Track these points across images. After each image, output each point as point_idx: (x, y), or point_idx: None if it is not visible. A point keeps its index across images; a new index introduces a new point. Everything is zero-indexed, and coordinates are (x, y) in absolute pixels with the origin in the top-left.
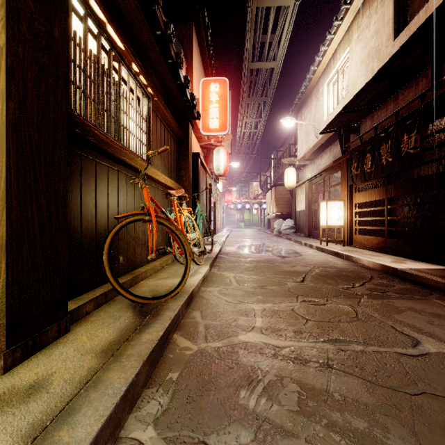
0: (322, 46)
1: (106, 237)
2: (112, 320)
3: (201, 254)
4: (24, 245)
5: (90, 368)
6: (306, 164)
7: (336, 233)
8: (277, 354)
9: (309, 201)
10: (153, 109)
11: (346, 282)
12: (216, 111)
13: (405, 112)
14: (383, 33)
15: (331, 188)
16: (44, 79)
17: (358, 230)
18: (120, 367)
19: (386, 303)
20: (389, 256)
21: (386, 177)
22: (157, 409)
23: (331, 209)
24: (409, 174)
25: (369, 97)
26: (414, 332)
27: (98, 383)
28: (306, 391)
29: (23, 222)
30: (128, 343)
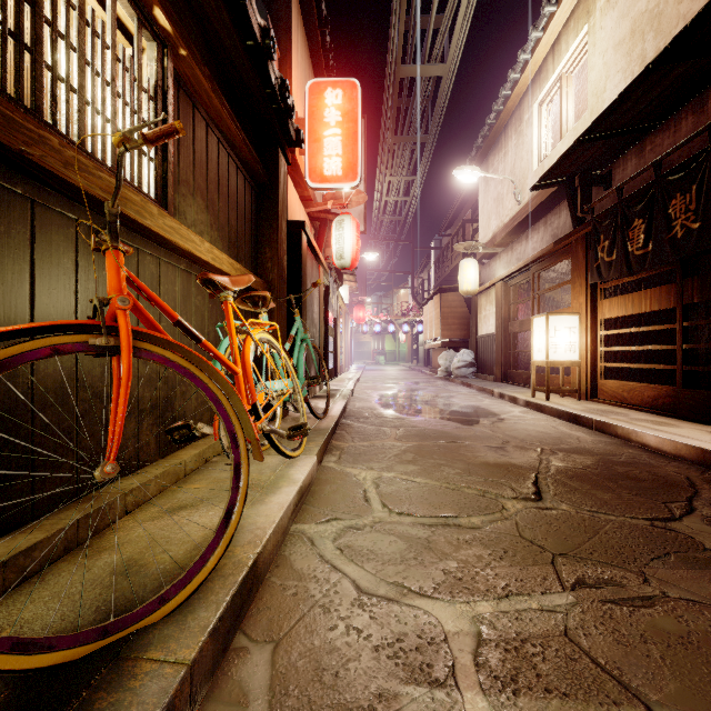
0: (532, 30)
1: None
2: None
3: (295, 435)
4: None
5: None
6: (495, 253)
7: (562, 375)
8: None
9: (504, 318)
10: (181, 85)
11: (646, 500)
12: (337, 143)
13: None
14: None
15: (541, 295)
16: None
17: (606, 370)
18: None
19: None
20: (691, 424)
21: (679, 264)
22: None
23: (555, 330)
24: (702, 264)
25: (642, 105)
26: None
27: None
28: None
29: None
30: None
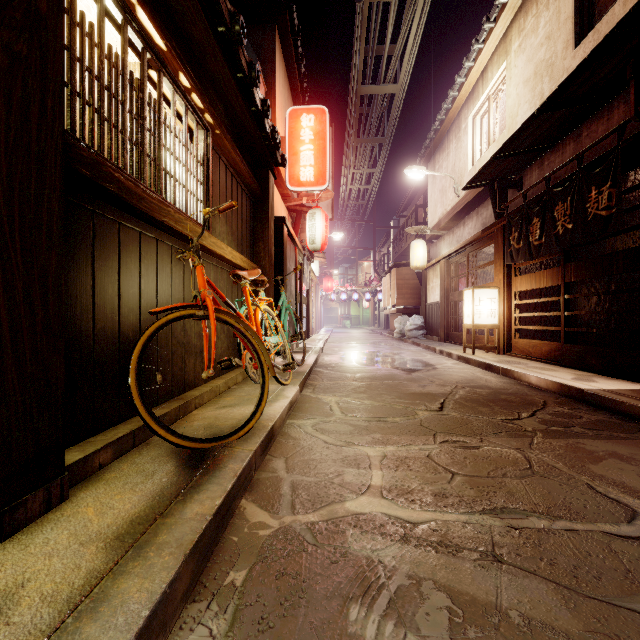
0: (465, 61)
1: (135, 343)
2: (140, 479)
3: (287, 369)
4: None
5: (91, 572)
6: (441, 235)
7: (486, 335)
8: (409, 536)
9: (446, 289)
10: (214, 148)
11: (507, 411)
12: (310, 156)
13: (592, 155)
14: (558, 38)
15: (478, 270)
16: (19, 79)
17: (519, 331)
18: (144, 569)
19: (574, 445)
20: (567, 370)
21: (562, 253)
22: None
23: (479, 300)
24: (595, 248)
25: (537, 134)
26: (625, 495)
27: (100, 602)
28: (462, 608)
29: None
30: (163, 520)
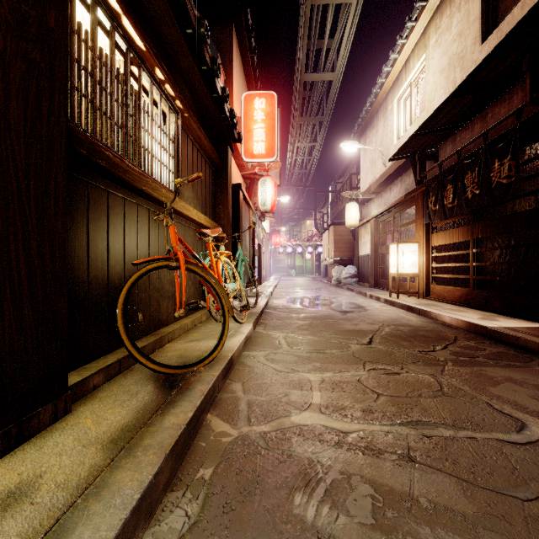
0: (391, 54)
1: (121, 288)
2: (127, 397)
3: (243, 310)
4: (6, 301)
5: (93, 466)
6: (371, 198)
7: (408, 282)
8: (342, 442)
9: (375, 244)
10: (183, 128)
11: (424, 344)
12: (262, 133)
13: (496, 133)
14: (468, 35)
15: (402, 228)
16: (34, 80)
17: (436, 279)
18: (134, 464)
19: (478, 372)
20: (475, 311)
21: (471, 214)
22: (183, 523)
23: (403, 253)
24: (499, 210)
25: (451, 115)
26: (516, 411)
27: (102, 488)
28: (382, 496)
29: (5, 269)
30: (147, 429)
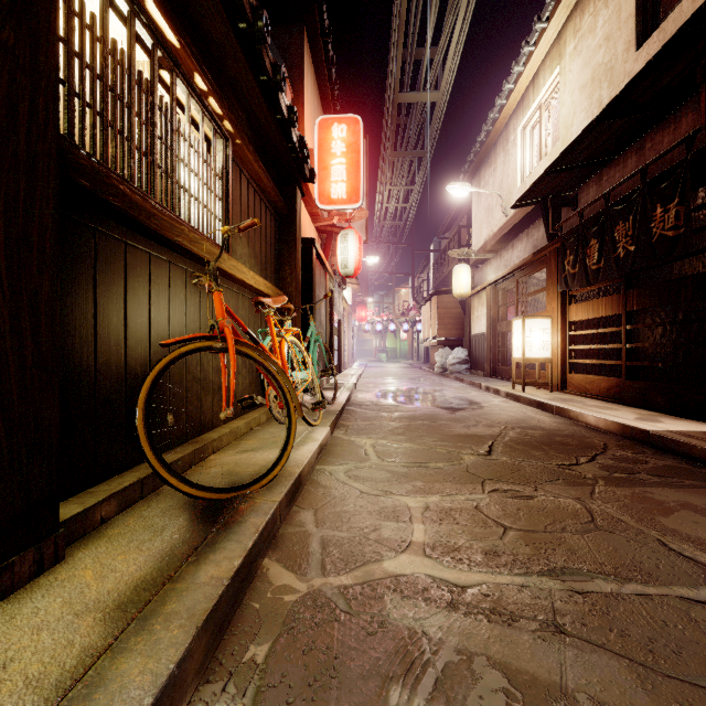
0: (514, 66)
1: (143, 379)
2: (148, 535)
3: (317, 408)
4: None
5: (86, 650)
6: (487, 259)
7: (538, 370)
8: (457, 602)
9: (493, 319)
10: (234, 160)
11: (564, 455)
12: (342, 170)
13: (657, 169)
14: (618, 39)
15: (528, 298)
16: (5, 73)
17: (575, 366)
18: (148, 645)
19: (641, 494)
20: (629, 409)
21: (624, 278)
22: None
23: (530, 331)
24: (659, 273)
25: (595, 146)
26: (702, 553)
27: (95, 688)
28: (521, 690)
29: None
30: (172, 586)
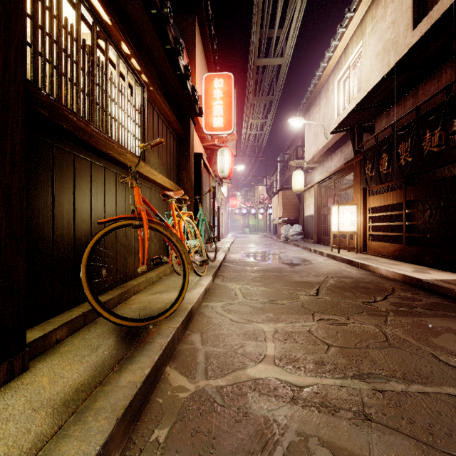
0: (332, 41)
1: (86, 246)
2: (87, 352)
3: (203, 264)
4: None
5: (39, 436)
6: (314, 167)
7: (348, 239)
8: (297, 398)
9: (318, 206)
10: (149, 101)
11: (366, 295)
12: (220, 109)
13: (426, 107)
14: (401, 22)
15: (341, 192)
16: None
17: (372, 236)
18: (82, 432)
19: (418, 322)
20: (408, 264)
21: (404, 179)
22: None
23: (343, 214)
24: (427, 176)
25: (386, 92)
26: None
27: None
28: None
29: None
30: (102, 388)
